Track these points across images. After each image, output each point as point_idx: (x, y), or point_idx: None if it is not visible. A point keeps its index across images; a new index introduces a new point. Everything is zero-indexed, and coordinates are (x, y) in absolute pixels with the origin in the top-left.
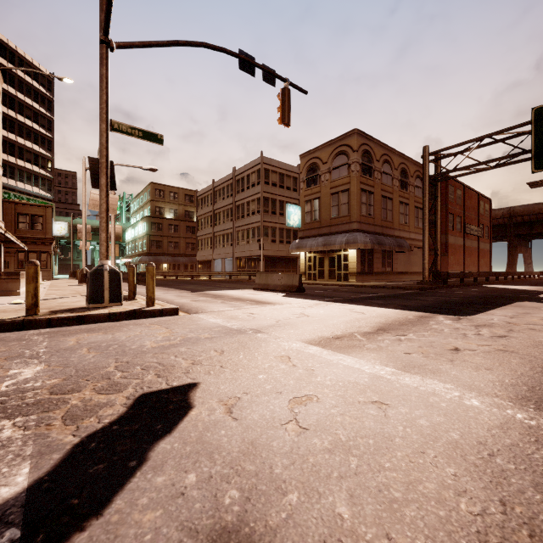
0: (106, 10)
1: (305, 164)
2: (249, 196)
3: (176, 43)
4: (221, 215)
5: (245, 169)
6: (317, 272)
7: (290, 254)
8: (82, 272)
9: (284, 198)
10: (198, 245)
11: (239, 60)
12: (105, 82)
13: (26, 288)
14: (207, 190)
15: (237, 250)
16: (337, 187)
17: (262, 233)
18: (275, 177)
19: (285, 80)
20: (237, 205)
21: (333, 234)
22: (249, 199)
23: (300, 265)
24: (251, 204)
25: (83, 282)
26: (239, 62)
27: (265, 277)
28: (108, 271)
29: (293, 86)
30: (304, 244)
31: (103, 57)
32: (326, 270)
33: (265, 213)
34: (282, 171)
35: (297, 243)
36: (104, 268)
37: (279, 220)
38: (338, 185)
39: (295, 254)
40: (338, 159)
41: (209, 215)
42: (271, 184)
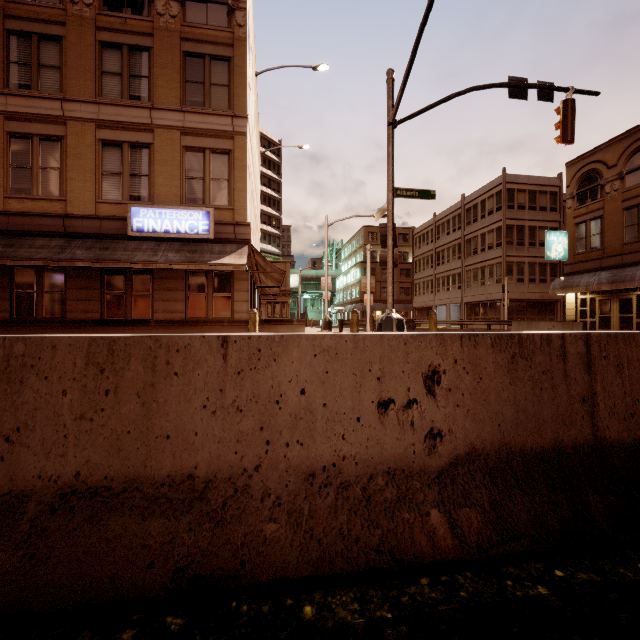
0: (398, 98)
1: (576, 173)
2: (485, 226)
3: (446, 99)
4: (445, 253)
5: (479, 194)
6: (597, 320)
7: (545, 296)
8: (325, 320)
9: (536, 222)
10: (415, 290)
11: (509, 89)
12: (392, 157)
13: (352, 330)
14: (426, 226)
15: (468, 294)
16: (635, 198)
17: (504, 271)
18: (522, 198)
19: (567, 89)
20: (467, 240)
21: (628, 266)
22: (485, 231)
23: (567, 311)
24: (487, 236)
25: (326, 329)
26: (509, 90)
27: (526, 325)
28: (395, 318)
29: (578, 92)
30: (574, 283)
31: (390, 136)
32: (613, 317)
33: (507, 245)
34: (533, 188)
35: (562, 282)
36: (392, 315)
37: (528, 252)
38: (637, 194)
39: (554, 297)
40: (639, 158)
41: (429, 255)
42: (516, 207)
